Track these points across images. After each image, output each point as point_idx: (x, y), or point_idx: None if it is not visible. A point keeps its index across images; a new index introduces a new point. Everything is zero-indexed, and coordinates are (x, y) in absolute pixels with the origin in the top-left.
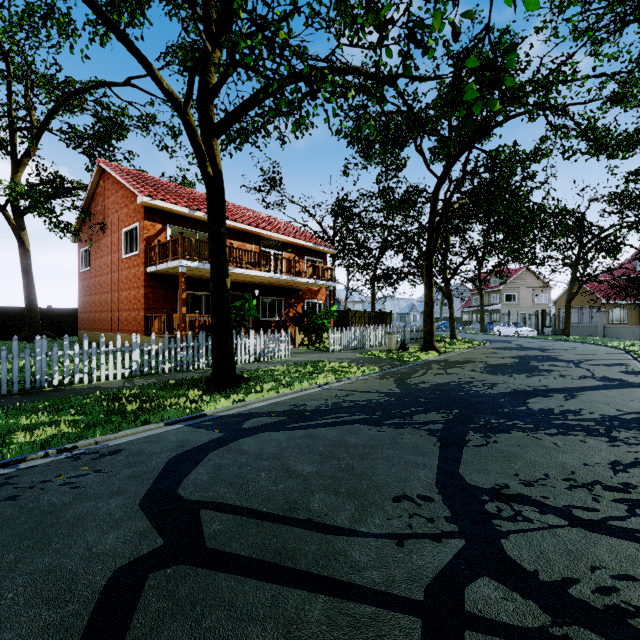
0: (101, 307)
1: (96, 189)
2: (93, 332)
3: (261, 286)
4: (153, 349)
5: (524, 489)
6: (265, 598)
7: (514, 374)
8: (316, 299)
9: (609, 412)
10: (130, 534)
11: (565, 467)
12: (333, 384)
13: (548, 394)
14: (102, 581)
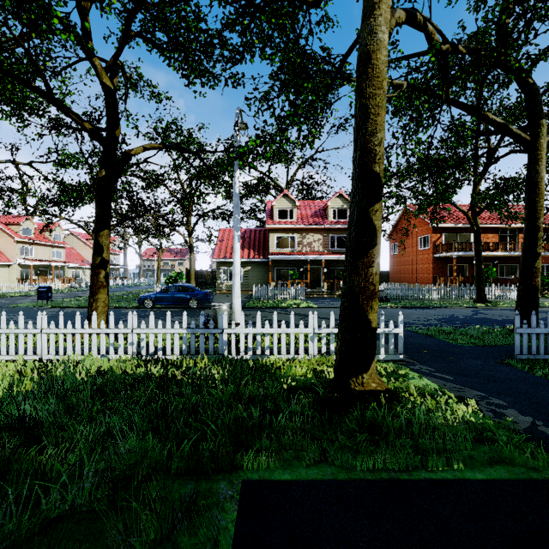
0: (405, 271)
1: (401, 217)
2: (399, 283)
3: (499, 257)
4: (448, 290)
5: None
6: (496, 316)
7: None
8: None
9: None
10: (472, 312)
11: None
12: None
13: None
14: (471, 313)
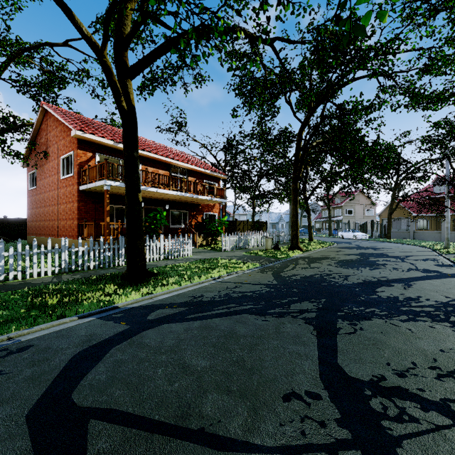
0: (44, 217)
1: (41, 125)
2: (38, 236)
3: (170, 202)
4: (80, 250)
5: (399, 380)
6: None
7: (360, 267)
8: (212, 212)
9: (440, 299)
10: None
11: (426, 354)
12: (225, 277)
13: (390, 284)
14: None
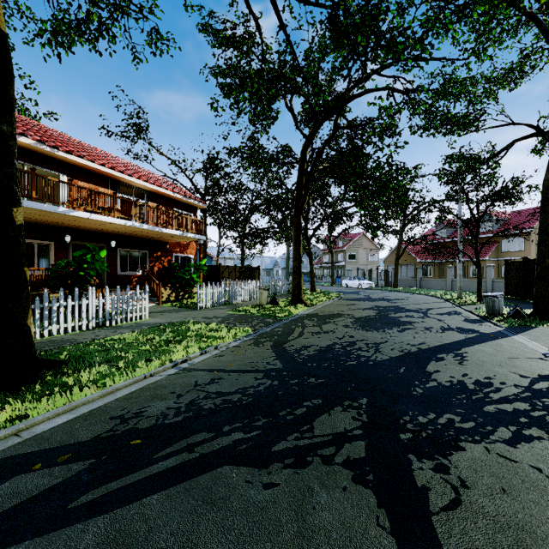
0: None
1: None
2: None
3: (119, 236)
4: None
5: None
6: None
7: (386, 329)
8: (185, 253)
9: (517, 380)
10: None
11: None
12: (195, 359)
13: (437, 356)
14: None
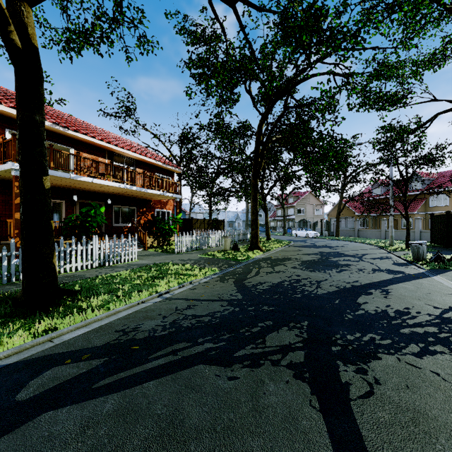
0: None
1: None
2: None
3: (114, 196)
4: None
5: None
6: None
7: (327, 270)
8: (165, 209)
9: (431, 310)
10: None
11: None
12: (175, 291)
13: (367, 291)
14: None
